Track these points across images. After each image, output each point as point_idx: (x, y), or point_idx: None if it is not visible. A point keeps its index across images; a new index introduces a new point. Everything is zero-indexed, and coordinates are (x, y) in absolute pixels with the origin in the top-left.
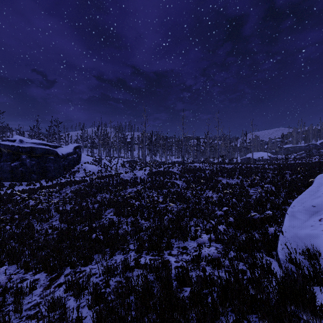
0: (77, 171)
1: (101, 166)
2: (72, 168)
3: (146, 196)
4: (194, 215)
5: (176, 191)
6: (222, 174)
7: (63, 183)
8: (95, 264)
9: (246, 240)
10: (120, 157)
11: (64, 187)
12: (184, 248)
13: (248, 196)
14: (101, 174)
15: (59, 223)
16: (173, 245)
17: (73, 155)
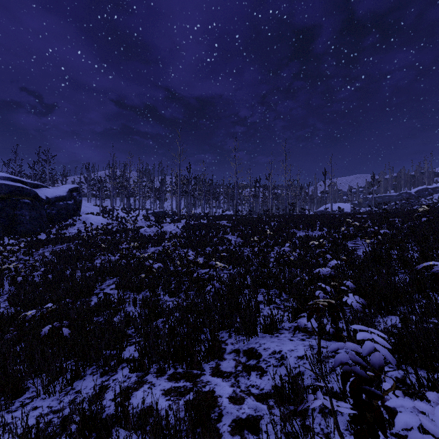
0: (72, 224)
1: (112, 218)
2: (65, 220)
3: (178, 258)
4: (260, 283)
5: (227, 248)
6: (296, 225)
7: (41, 241)
8: (16, 409)
9: (418, 332)
10: (144, 209)
11: (42, 246)
12: (252, 353)
13: (349, 251)
14: (111, 229)
15: (8, 305)
16: (224, 345)
17: (67, 200)
